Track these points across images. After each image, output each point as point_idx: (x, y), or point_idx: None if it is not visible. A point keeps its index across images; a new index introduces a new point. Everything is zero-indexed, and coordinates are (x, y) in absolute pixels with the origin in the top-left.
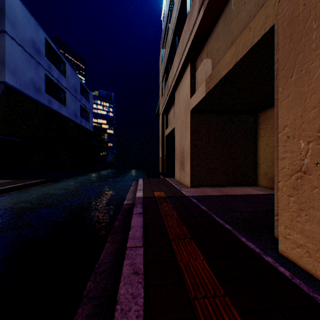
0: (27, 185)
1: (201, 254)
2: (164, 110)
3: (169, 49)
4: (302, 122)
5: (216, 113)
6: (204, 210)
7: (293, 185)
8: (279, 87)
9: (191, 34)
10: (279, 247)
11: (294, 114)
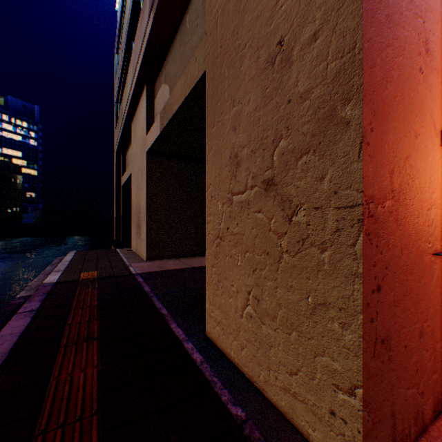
0: None
1: (100, 359)
2: (120, 147)
3: (123, 58)
4: (220, 181)
5: (183, 160)
6: (146, 292)
7: (215, 253)
8: (206, 136)
9: (143, 44)
10: (206, 328)
11: (215, 171)
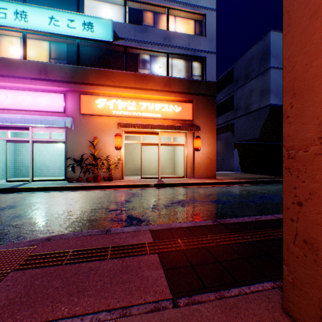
0: (279, 181)
1: None
2: None
3: None
4: None
5: None
6: None
7: None
8: None
9: None
10: None
11: None
